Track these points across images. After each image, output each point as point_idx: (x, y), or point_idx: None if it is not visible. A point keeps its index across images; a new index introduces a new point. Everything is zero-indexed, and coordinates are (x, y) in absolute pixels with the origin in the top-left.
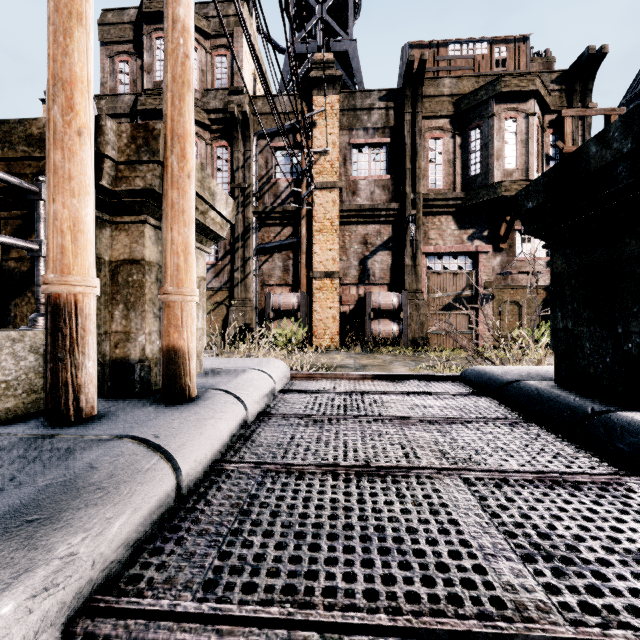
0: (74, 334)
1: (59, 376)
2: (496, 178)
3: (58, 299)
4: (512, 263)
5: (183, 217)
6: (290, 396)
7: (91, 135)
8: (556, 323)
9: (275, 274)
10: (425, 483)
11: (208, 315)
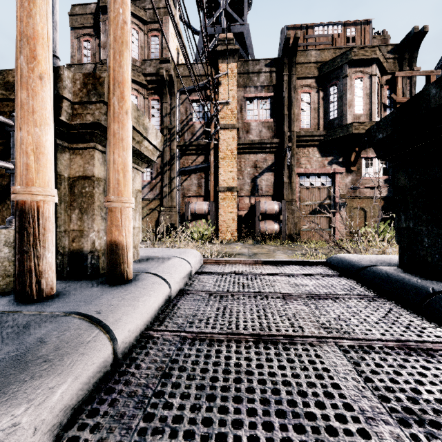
0: (36, 232)
1: (25, 265)
2: (348, 120)
3: (24, 205)
4: (359, 181)
5: (122, 144)
6: (203, 277)
7: (50, 79)
8: (400, 223)
9: (192, 189)
10: (309, 350)
11: (145, 217)
